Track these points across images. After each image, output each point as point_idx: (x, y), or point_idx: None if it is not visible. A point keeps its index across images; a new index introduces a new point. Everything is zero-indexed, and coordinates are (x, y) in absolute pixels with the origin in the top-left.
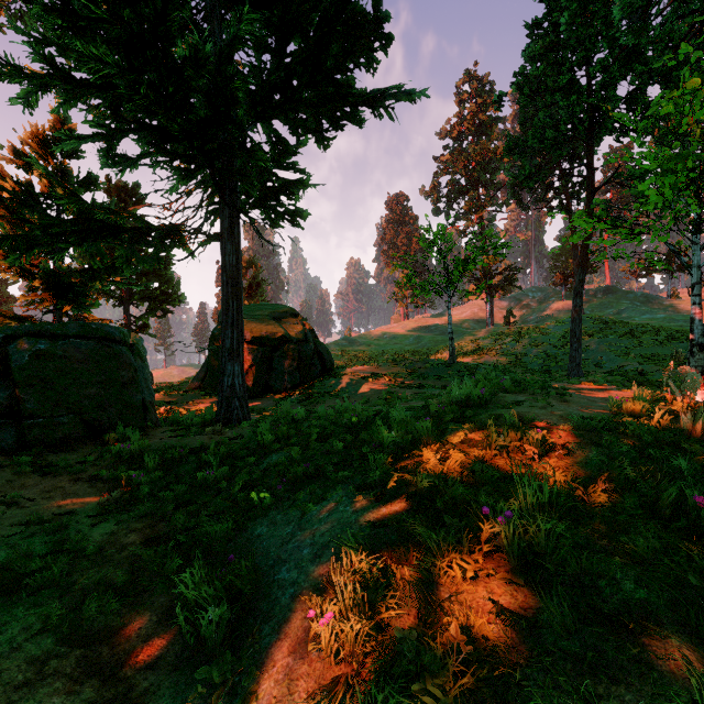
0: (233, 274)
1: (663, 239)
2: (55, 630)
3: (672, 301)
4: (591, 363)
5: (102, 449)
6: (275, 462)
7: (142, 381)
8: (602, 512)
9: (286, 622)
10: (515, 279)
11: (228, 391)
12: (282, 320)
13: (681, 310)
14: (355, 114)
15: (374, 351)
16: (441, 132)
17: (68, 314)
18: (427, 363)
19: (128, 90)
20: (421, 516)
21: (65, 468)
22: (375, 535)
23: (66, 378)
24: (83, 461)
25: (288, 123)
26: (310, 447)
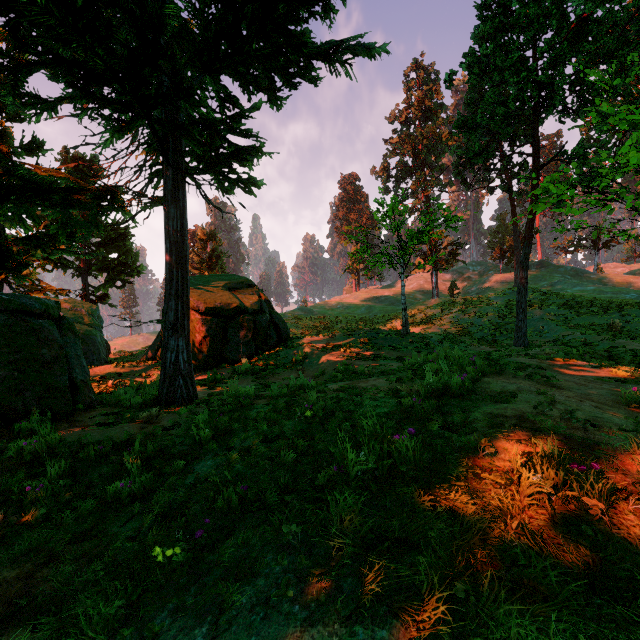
0: (177, 240)
1: None
2: None
3: (598, 275)
4: (533, 332)
5: (9, 443)
6: (208, 471)
7: (73, 358)
8: None
9: None
10: (458, 254)
11: (171, 368)
12: (237, 291)
13: (607, 283)
14: (310, 70)
15: (328, 320)
16: (390, 117)
17: (9, 283)
18: (381, 333)
19: None
20: None
21: None
22: None
23: None
24: None
25: (238, 79)
26: (253, 451)
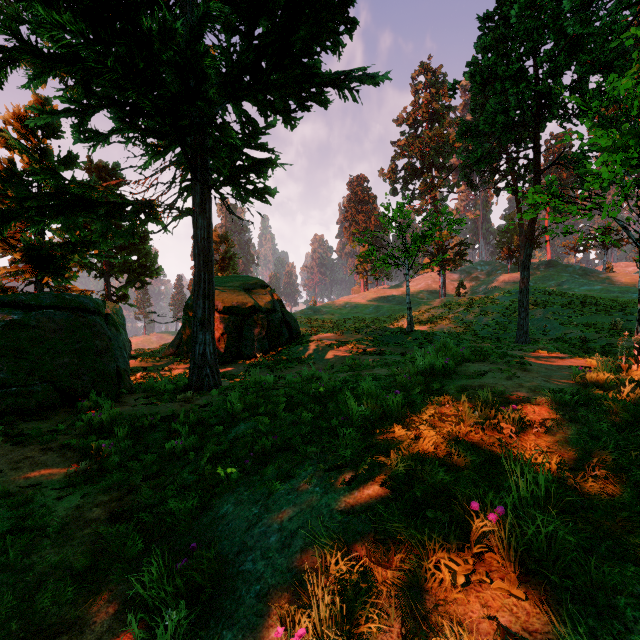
0: (205, 247)
1: (614, 214)
2: (3, 625)
3: (607, 274)
4: (536, 331)
5: (75, 417)
6: (243, 432)
7: (116, 349)
8: (599, 504)
9: (251, 629)
10: (465, 254)
11: (199, 358)
12: (252, 291)
13: (616, 282)
14: (321, 96)
15: (337, 319)
16: (398, 119)
17: (49, 285)
18: (387, 331)
19: (96, 63)
20: (397, 503)
21: (36, 437)
22: (348, 523)
23: (40, 348)
24: (54, 429)
25: (257, 104)
26: (278, 417)
